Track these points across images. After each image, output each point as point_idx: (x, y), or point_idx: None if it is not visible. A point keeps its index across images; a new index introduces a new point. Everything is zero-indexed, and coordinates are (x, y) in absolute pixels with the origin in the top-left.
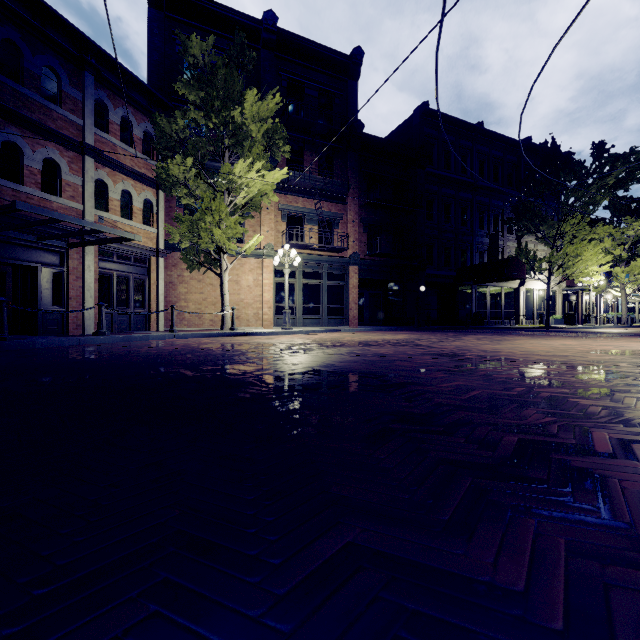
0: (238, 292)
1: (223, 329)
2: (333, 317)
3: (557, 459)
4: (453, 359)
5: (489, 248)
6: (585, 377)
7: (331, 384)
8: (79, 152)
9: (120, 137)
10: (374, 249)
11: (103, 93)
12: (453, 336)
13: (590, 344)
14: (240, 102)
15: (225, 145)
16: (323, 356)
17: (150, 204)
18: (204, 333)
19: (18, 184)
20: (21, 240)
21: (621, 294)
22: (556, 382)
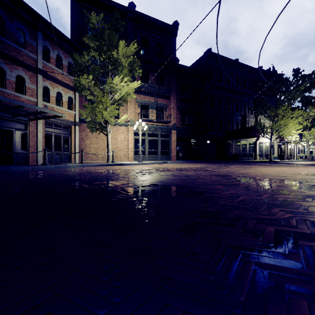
0: (116, 143)
1: (108, 162)
2: (163, 156)
3: (303, 245)
4: (226, 178)
5: (241, 121)
6: (299, 188)
7: (162, 192)
8: (35, 72)
9: (56, 65)
10: (184, 122)
11: (47, 42)
12: (224, 165)
13: (295, 170)
14: (116, 47)
15: (109, 69)
16: (158, 176)
17: (71, 99)
18: (98, 164)
19: (3, 88)
20: (5, 117)
21: (307, 144)
22: (284, 191)
